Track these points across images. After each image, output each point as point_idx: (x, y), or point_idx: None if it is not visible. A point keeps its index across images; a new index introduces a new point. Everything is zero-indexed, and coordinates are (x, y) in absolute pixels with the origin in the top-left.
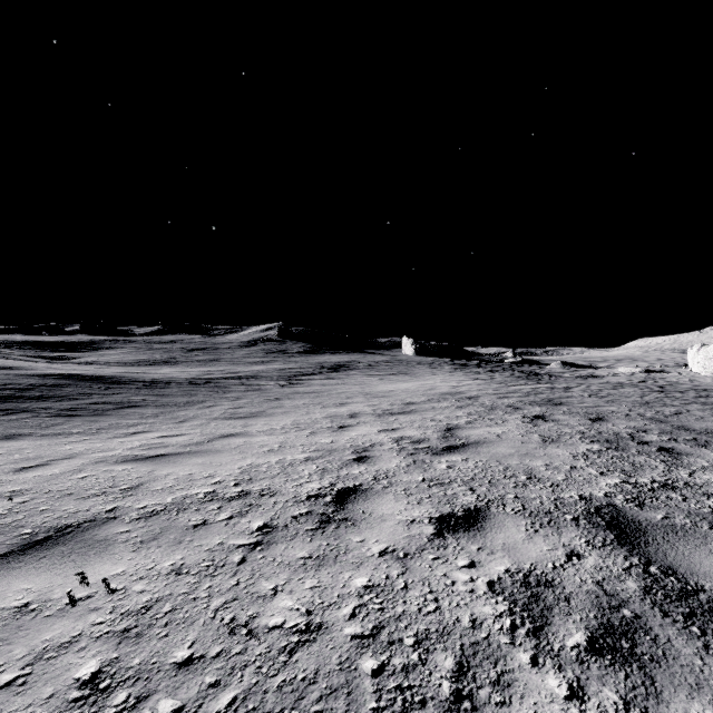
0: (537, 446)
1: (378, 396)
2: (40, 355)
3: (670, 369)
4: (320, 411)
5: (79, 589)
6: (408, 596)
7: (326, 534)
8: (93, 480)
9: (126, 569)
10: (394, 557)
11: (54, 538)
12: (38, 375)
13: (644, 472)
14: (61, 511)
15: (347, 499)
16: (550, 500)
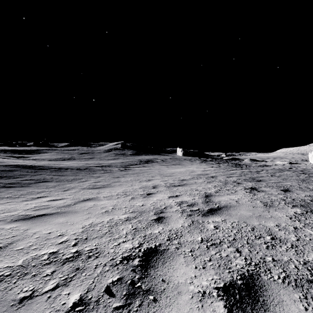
0: (263, 209)
1: (167, 175)
2: (12, 156)
3: (300, 162)
4: (138, 184)
5: None
6: None
7: None
8: None
9: None
10: None
11: None
12: (3, 165)
13: None
14: None
15: (150, 262)
16: (301, 264)
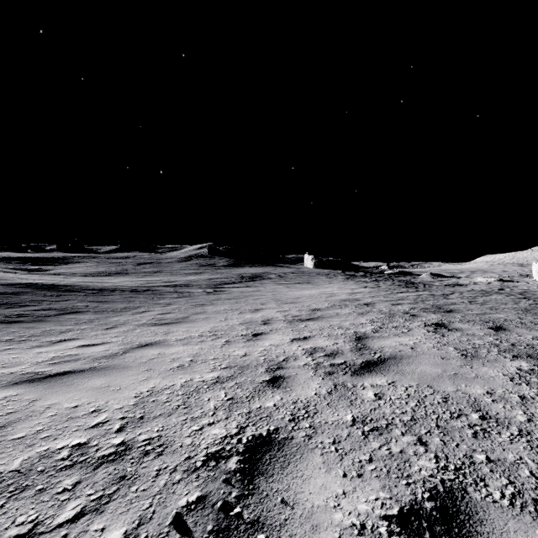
0: (461, 363)
1: (287, 302)
2: (21, 268)
3: (517, 279)
4: (237, 317)
5: None
6: None
7: None
8: None
9: None
10: None
11: None
12: (3, 285)
13: None
14: None
15: (258, 465)
16: None
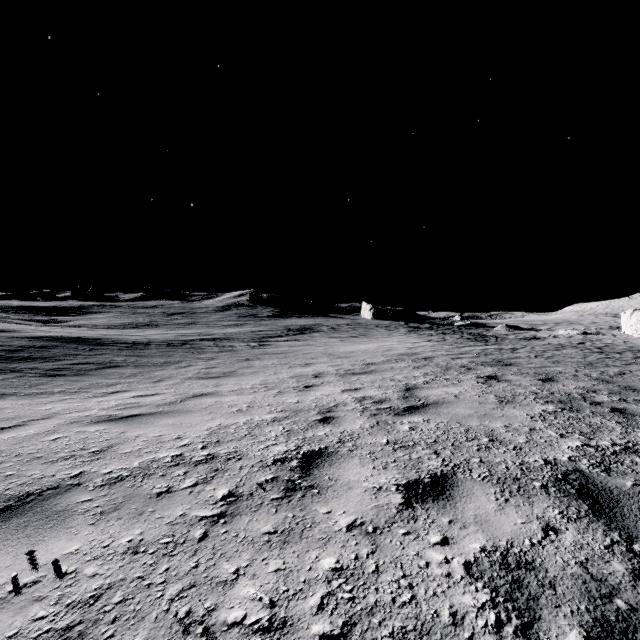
0: (494, 406)
1: (340, 356)
2: (34, 319)
3: (604, 331)
4: (287, 371)
5: (27, 572)
6: (380, 582)
7: (292, 504)
8: (64, 442)
9: (81, 547)
10: (363, 532)
11: (12, 508)
12: (28, 338)
13: (603, 434)
14: (26, 477)
15: (312, 464)
16: (516, 465)
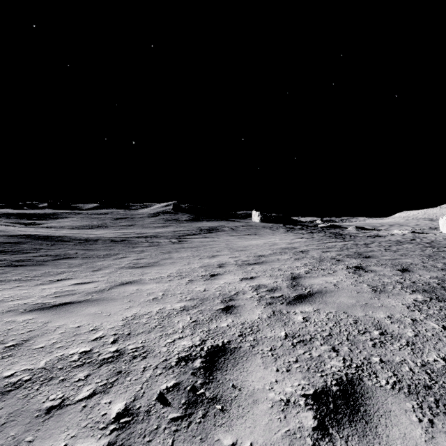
0: (371, 296)
1: (238, 250)
2: (19, 222)
3: (427, 231)
4: (197, 262)
5: None
6: None
7: (192, 429)
8: None
9: None
10: None
11: None
12: (7, 236)
13: None
14: None
15: (216, 364)
16: (418, 366)
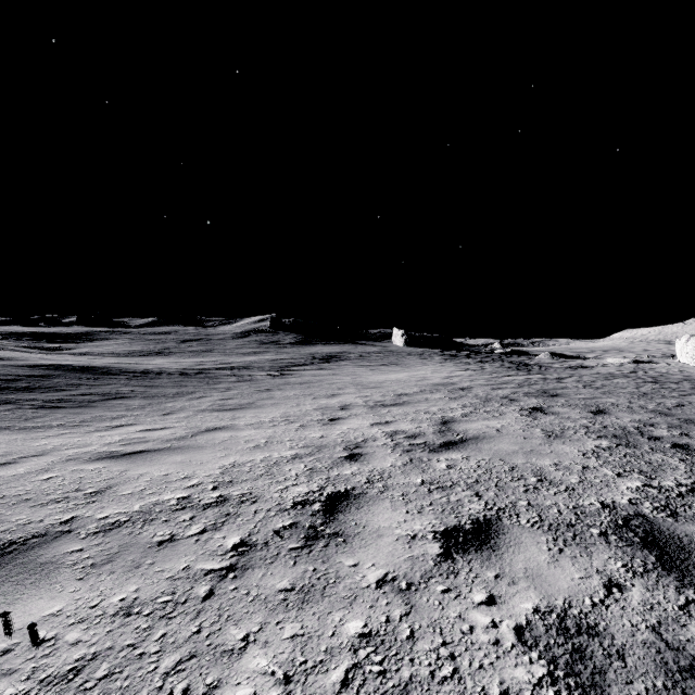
0: (541, 442)
1: (369, 386)
2: (36, 346)
3: (658, 359)
4: (310, 403)
5: None
6: (415, 651)
7: (313, 554)
8: (57, 482)
9: (64, 607)
10: (395, 589)
11: None
12: (28, 366)
13: (665, 474)
14: (10, 523)
15: (337, 507)
16: (569, 509)
